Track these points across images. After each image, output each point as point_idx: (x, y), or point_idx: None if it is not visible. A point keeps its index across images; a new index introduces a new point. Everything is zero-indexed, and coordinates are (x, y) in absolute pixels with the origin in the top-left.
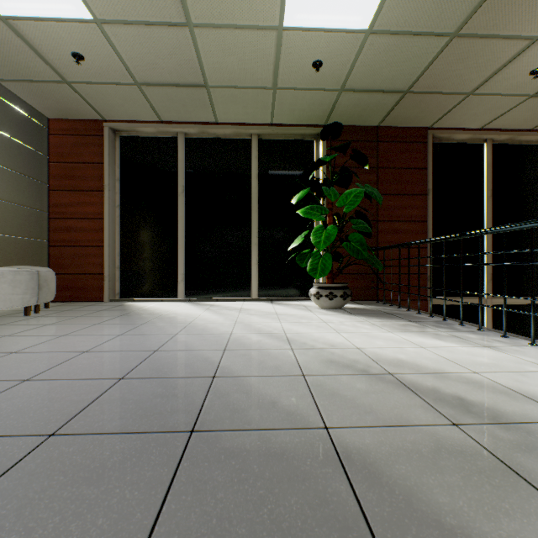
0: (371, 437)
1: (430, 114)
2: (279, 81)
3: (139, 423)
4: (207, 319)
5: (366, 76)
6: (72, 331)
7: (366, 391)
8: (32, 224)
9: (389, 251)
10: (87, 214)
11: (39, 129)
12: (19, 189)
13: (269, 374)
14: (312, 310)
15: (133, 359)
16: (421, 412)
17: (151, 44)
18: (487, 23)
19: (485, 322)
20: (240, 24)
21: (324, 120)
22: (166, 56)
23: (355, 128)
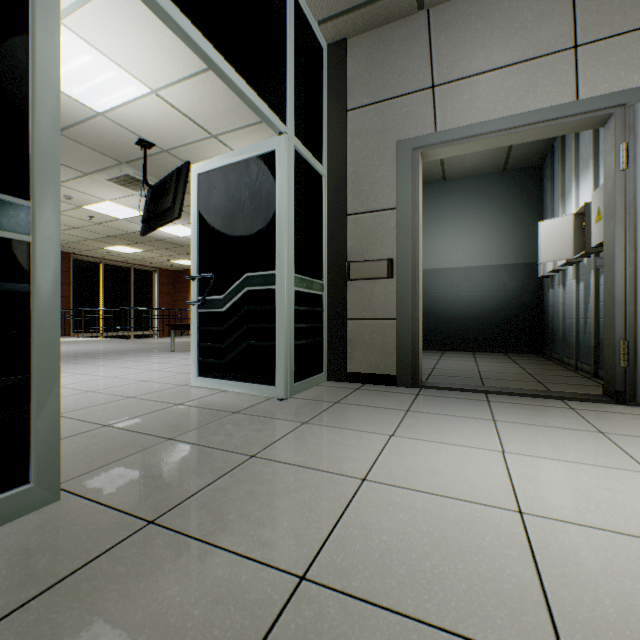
0: None
1: (71, 250)
2: None
3: None
4: None
5: None
6: None
7: None
8: None
9: None
10: None
11: None
12: None
13: None
14: None
15: None
16: None
17: None
18: (85, 243)
19: None
20: None
21: None
22: None
23: None
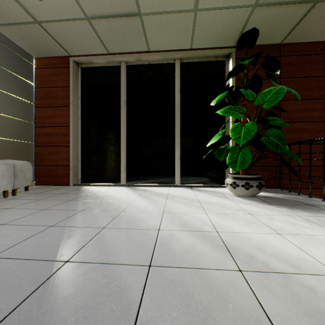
0: None
1: None
2: (200, 2)
3: None
4: (138, 207)
5: None
6: (15, 218)
7: None
8: (21, 130)
9: (290, 147)
10: (59, 123)
11: (26, 64)
12: (11, 105)
13: None
14: (229, 198)
15: (26, 283)
16: None
17: None
18: None
19: None
20: None
21: (234, 41)
22: None
23: (260, 46)
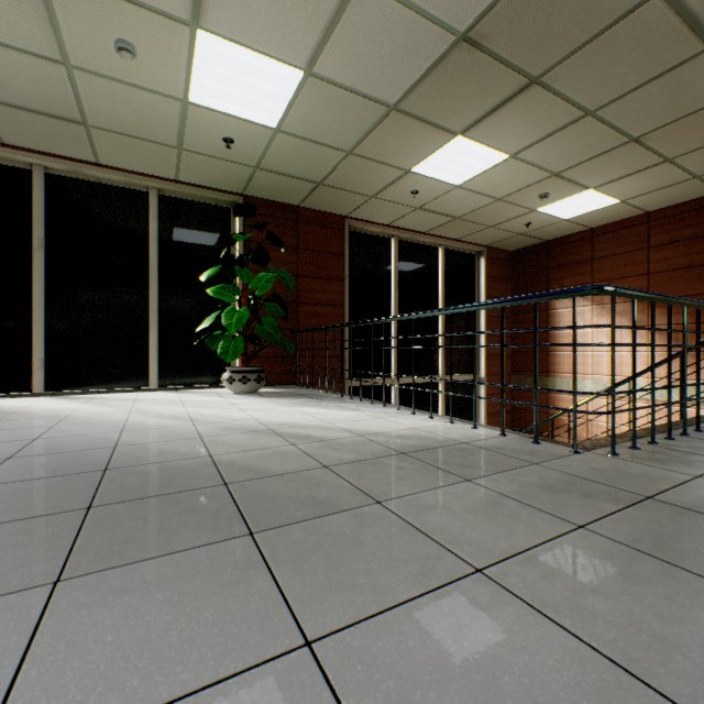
0: (239, 455)
1: (345, 206)
2: (186, 144)
3: (54, 473)
4: (91, 411)
5: (281, 163)
6: None
7: (248, 439)
8: None
9: (310, 334)
10: None
11: None
12: None
13: (170, 440)
14: (224, 396)
15: (10, 446)
16: (278, 443)
17: (3, 64)
18: (372, 151)
19: (393, 400)
20: (137, 84)
21: (241, 189)
22: (26, 81)
23: (275, 203)
